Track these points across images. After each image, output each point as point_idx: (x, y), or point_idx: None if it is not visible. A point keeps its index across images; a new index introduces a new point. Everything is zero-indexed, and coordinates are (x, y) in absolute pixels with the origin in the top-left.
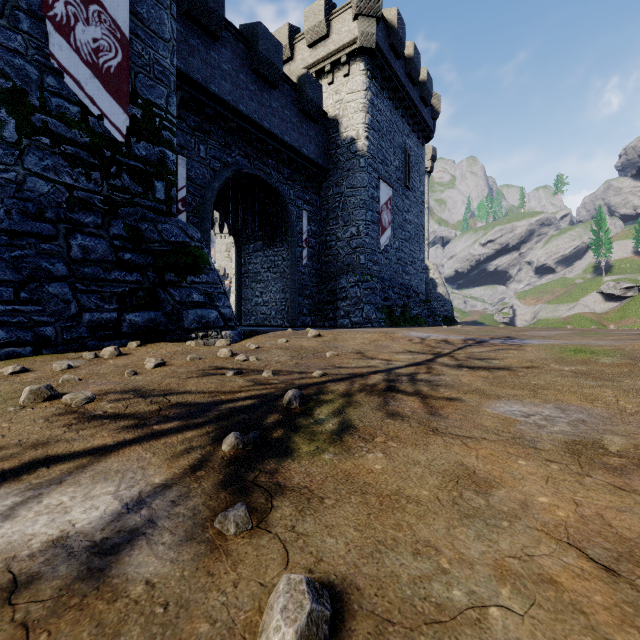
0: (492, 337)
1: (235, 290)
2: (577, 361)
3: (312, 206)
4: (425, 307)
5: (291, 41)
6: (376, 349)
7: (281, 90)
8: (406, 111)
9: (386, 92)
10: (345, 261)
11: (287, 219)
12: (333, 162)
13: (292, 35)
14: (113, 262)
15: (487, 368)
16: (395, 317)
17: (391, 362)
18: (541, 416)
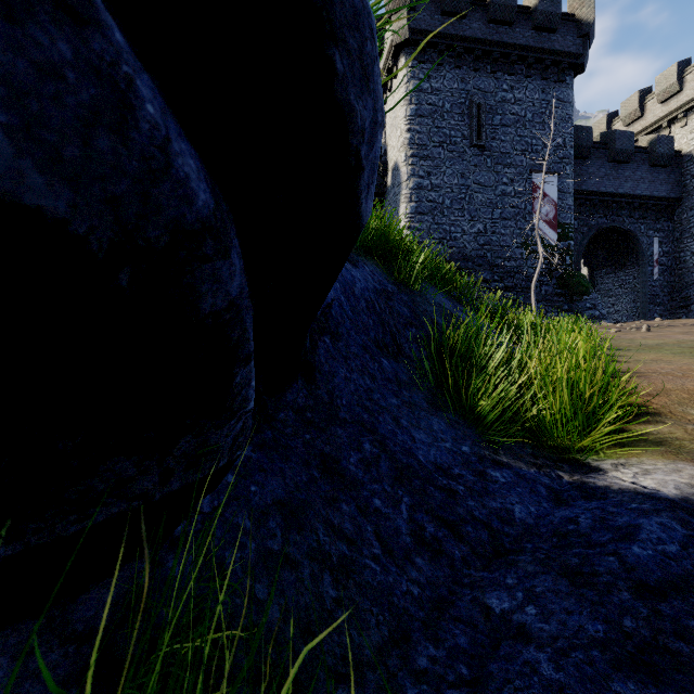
0: None
1: None
2: None
3: (663, 232)
4: None
5: (641, 103)
6: None
7: (632, 160)
8: None
9: None
10: None
11: (638, 248)
12: (687, 191)
13: (642, 98)
14: (554, 294)
15: None
16: None
17: None
18: None
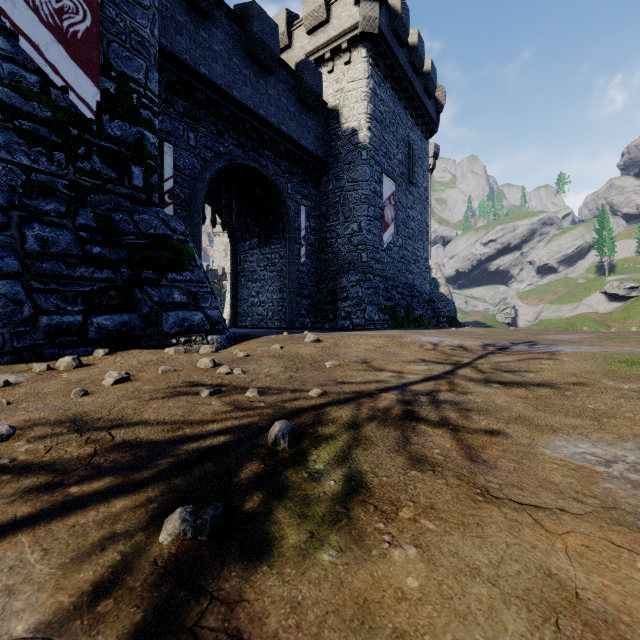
0: (512, 342)
1: (230, 290)
2: (635, 376)
3: (311, 201)
4: (429, 307)
5: (289, 28)
6: (384, 357)
7: (278, 76)
8: (409, 103)
9: (389, 82)
10: (346, 259)
11: (284, 214)
12: (333, 155)
13: (290, 22)
14: (79, 256)
15: (523, 384)
16: (399, 318)
17: (403, 375)
18: (626, 464)
